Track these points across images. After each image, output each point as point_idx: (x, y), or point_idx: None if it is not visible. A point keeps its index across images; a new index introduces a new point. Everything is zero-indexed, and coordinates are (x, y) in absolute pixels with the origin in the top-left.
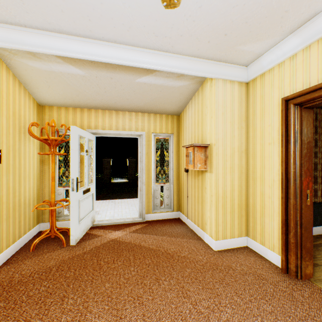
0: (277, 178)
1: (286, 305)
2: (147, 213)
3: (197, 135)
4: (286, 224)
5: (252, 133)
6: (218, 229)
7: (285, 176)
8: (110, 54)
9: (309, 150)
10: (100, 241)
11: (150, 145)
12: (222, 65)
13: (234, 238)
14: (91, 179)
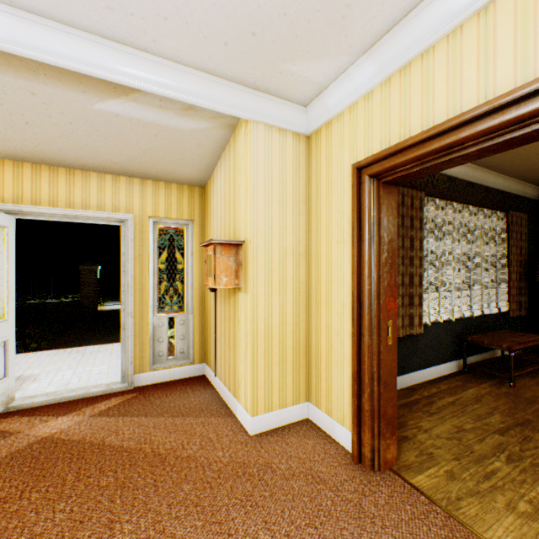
0: (348, 301)
1: (347, 531)
2: (138, 371)
3: (229, 224)
4: (358, 379)
5: (316, 223)
6: (256, 395)
7: (357, 298)
8: (3, 30)
9: (392, 253)
10: (11, 446)
11: (145, 241)
12: (263, 97)
13: (287, 408)
14: (3, 311)
